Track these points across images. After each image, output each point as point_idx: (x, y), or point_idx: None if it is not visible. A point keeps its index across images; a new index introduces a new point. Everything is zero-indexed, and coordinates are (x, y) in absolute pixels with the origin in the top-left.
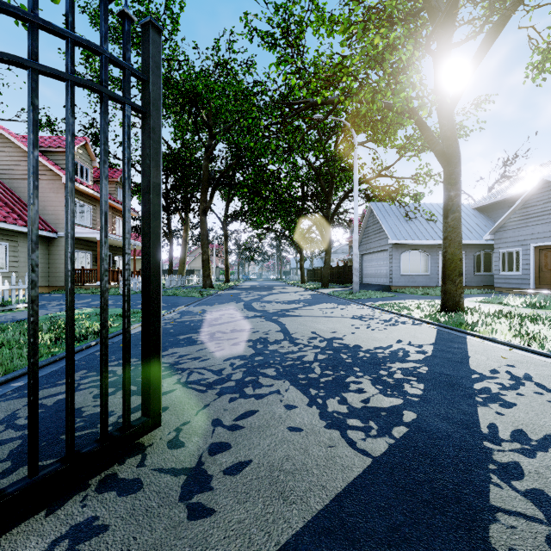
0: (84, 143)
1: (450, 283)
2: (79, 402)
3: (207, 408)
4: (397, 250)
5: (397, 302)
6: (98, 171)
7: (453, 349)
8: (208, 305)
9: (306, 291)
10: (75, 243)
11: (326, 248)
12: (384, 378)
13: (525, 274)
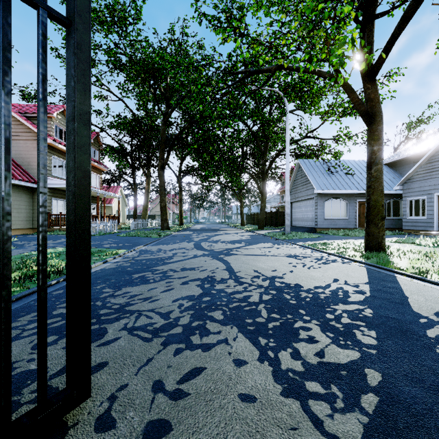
0: (63, 110)
1: (373, 226)
2: (14, 355)
3: (150, 364)
4: (321, 199)
5: (324, 242)
6: None
7: (388, 289)
8: (164, 244)
9: (245, 232)
10: (55, 192)
11: (262, 197)
12: (332, 323)
13: (430, 218)
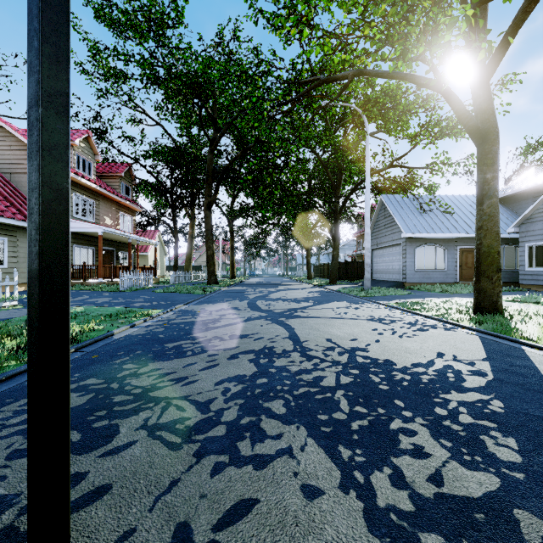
0: (87, 136)
1: (486, 280)
2: None
3: (174, 491)
4: (411, 245)
5: (416, 301)
6: (102, 166)
7: (519, 369)
8: (210, 303)
9: (313, 287)
10: (77, 238)
11: (334, 243)
12: (446, 423)
13: None
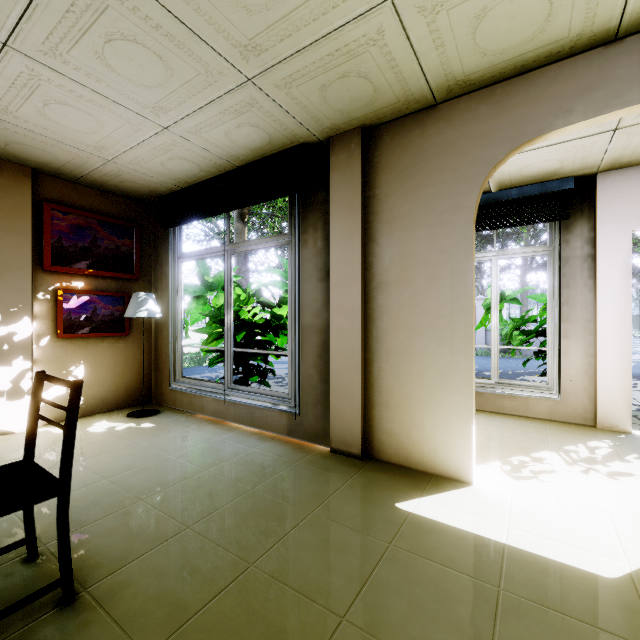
0: None
1: None
2: None
3: None
4: None
5: None
6: None
7: None
8: None
9: (636, 338)
10: None
11: None
12: None
13: None
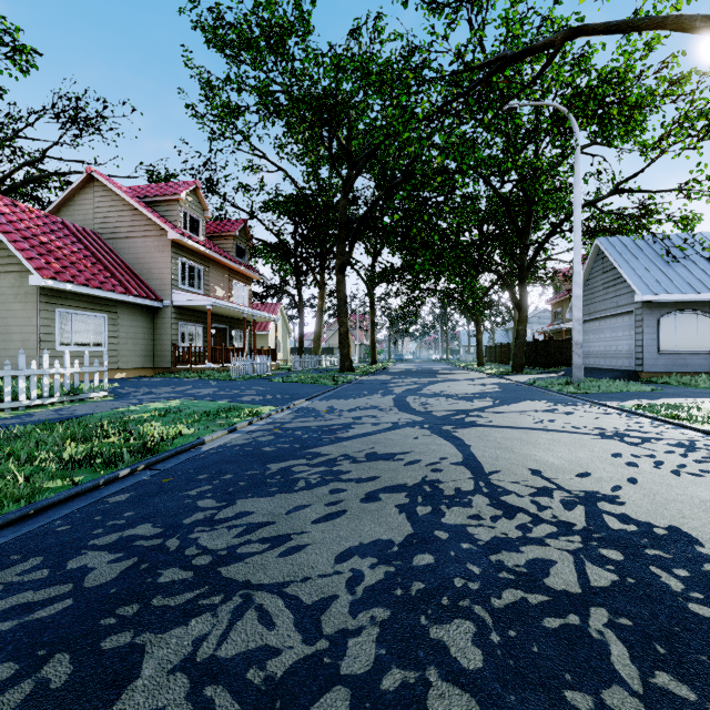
0: (195, 188)
1: None
2: None
3: None
4: (651, 313)
5: (672, 403)
6: (214, 225)
7: None
8: (341, 398)
9: (488, 378)
10: (183, 314)
11: (519, 313)
12: None
13: None
